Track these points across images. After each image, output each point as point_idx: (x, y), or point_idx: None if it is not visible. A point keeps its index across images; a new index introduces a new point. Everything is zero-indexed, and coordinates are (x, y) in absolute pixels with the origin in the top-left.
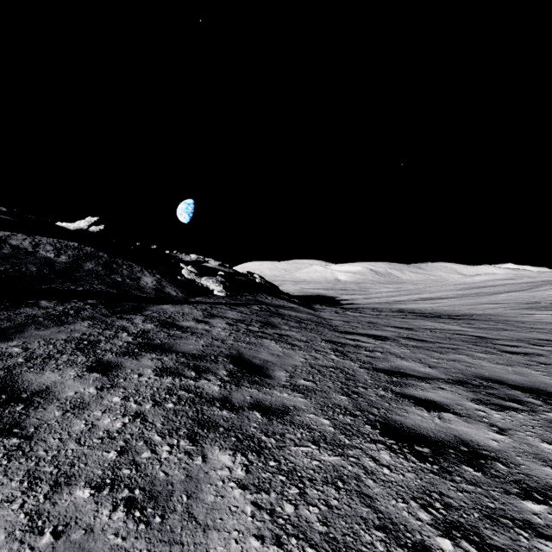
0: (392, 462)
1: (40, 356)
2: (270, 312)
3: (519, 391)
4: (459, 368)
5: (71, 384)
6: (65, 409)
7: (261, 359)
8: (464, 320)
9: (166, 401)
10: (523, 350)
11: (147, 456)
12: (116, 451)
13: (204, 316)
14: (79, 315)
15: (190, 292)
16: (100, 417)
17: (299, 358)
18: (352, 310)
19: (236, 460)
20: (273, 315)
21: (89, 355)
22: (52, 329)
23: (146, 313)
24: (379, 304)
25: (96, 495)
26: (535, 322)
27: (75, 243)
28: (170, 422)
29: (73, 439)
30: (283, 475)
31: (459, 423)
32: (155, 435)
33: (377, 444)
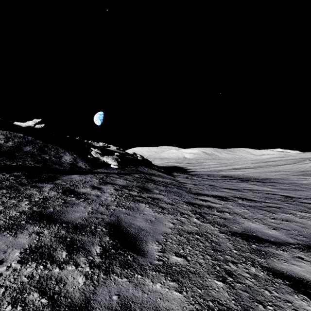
0: None
1: None
2: (146, 179)
3: None
4: (296, 229)
5: None
6: None
7: (136, 226)
8: (267, 183)
9: None
10: None
11: None
12: None
13: (99, 184)
14: None
15: (95, 166)
16: None
17: (168, 223)
18: (196, 175)
19: None
20: (148, 181)
21: None
22: None
23: (56, 182)
24: (210, 172)
25: None
26: None
27: (21, 134)
28: None
29: None
30: None
31: None
32: None
33: None
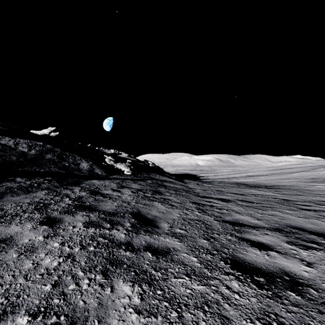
0: (240, 289)
1: (10, 214)
2: (158, 184)
3: (315, 235)
4: (275, 220)
5: (27, 233)
6: (20, 252)
7: (152, 215)
8: (274, 189)
9: (89, 245)
10: (313, 208)
11: (73, 288)
12: (51, 284)
13: (118, 187)
14: (40, 186)
15: (109, 172)
16: (43, 258)
17: (176, 214)
18: (207, 182)
19: (134, 290)
20: (160, 186)
21: (42, 213)
22: (21, 195)
23: (82, 185)
24: (223, 179)
25: (32, 322)
26: (317, 190)
27: (40, 143)
28: (90, 261)
29: (22, 275)
30: (166, 302)
31: (281, 258)
32: (79, 271)
33: (229, 275)
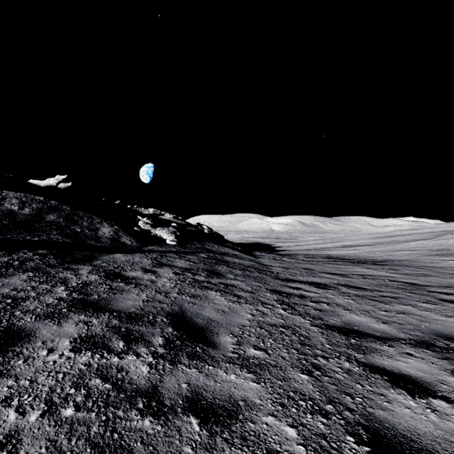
0: None
1: None
2: (216, 260)
3: None
4: (413, 323)
5: None
6: None
7: (205, 317)
8: (388, 266)
9: (65, 402)
10: None
11: None
12: None
13: (153, 266)
14: (23, 266)
15: (144, 242)
16: None
17: (246, 314)
18: (287, 256)
19: None
20: (219, 262)
21: (1, 320)
22: None
23: (95, 263)
24: (309, 251)
25: None
26: (451, 267)
27: (41, 197)
28: None
29: None
30: None
31: None
32: None
33: None
